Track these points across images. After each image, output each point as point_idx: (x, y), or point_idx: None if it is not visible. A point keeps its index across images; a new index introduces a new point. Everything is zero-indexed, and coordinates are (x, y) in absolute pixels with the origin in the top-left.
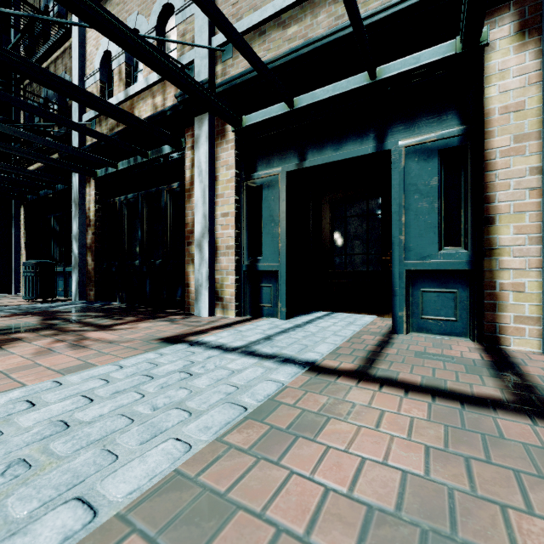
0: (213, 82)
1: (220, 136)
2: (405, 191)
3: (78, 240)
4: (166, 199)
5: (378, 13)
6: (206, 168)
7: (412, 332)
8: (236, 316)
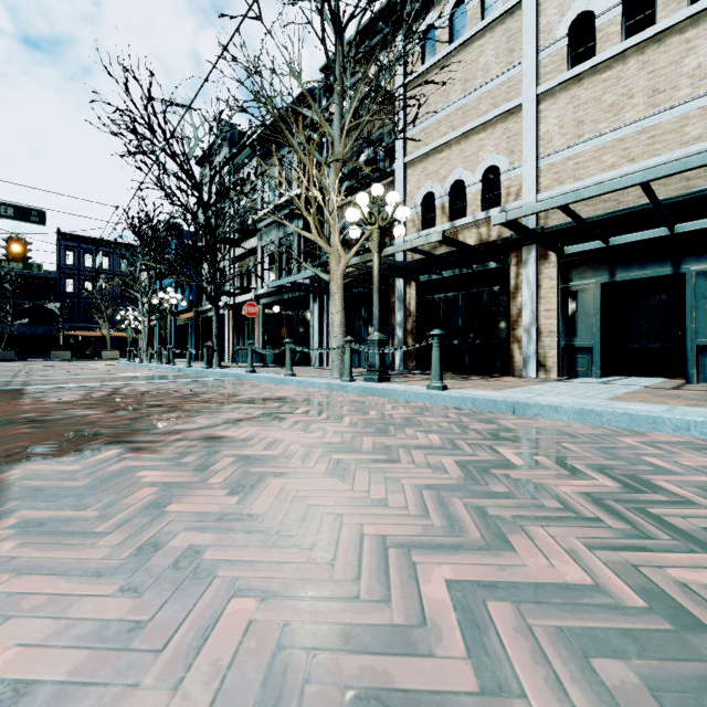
0: (543, 227)
1: (543, 258)
2: (695, 298)
3: (402, 326)
4: (486, 298)
5: (676, 198)
6: (534, 281)
7: (700, 383)
8: (557, 377)
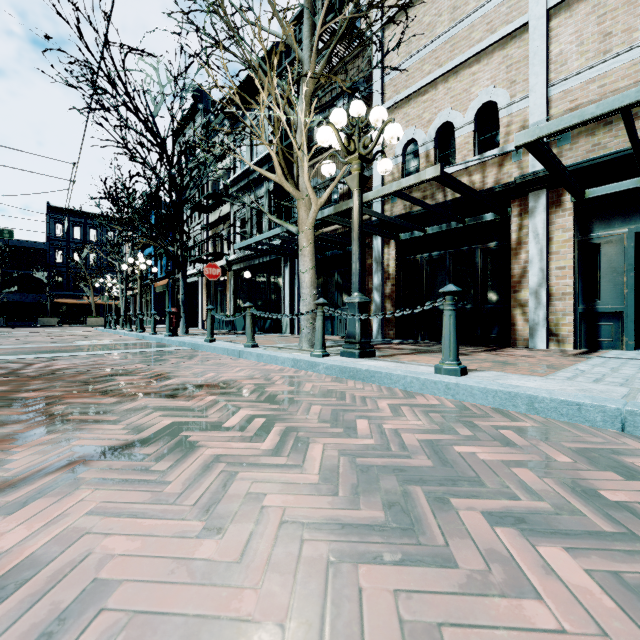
0: None
1: (555, 206)
2: None
3: (380, 290)
4: (479, 256)
5: None
6: (544, 232)
7: None
8: (573, 349)
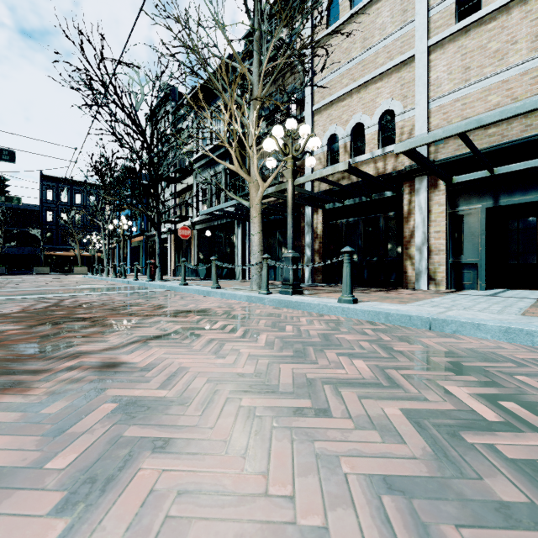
0: (434, 160)
1: (433, 187)
2: None
3: (311, 246)
4: (382, 222)
5: None
6: (426, 206)
7: None
8: (445, 289)
